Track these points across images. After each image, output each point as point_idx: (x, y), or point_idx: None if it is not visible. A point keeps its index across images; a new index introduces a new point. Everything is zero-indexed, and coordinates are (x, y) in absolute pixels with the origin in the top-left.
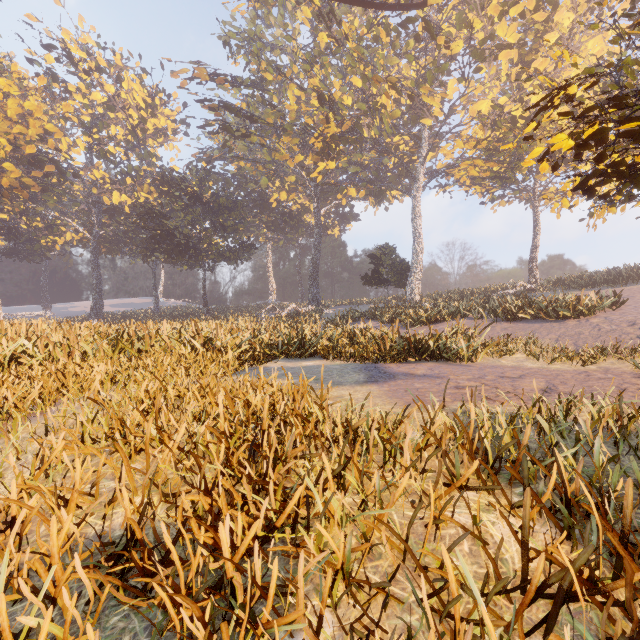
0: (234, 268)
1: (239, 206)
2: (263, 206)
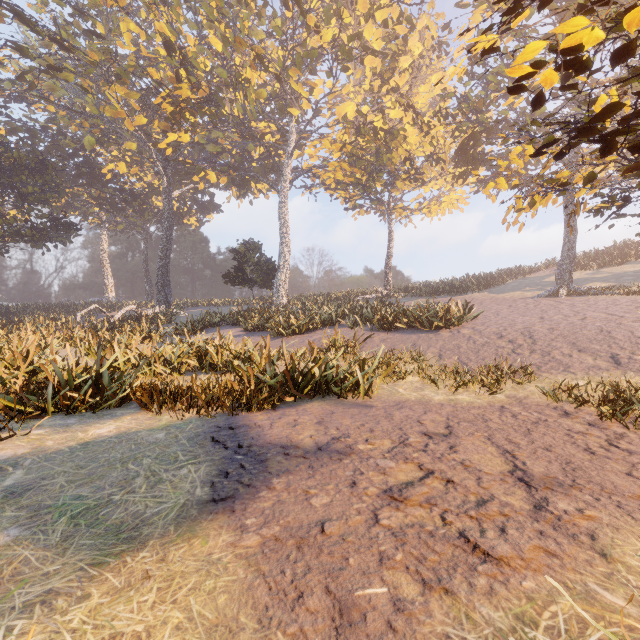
0: (43, 253)
1: (50, 168)
2: (92, 176)
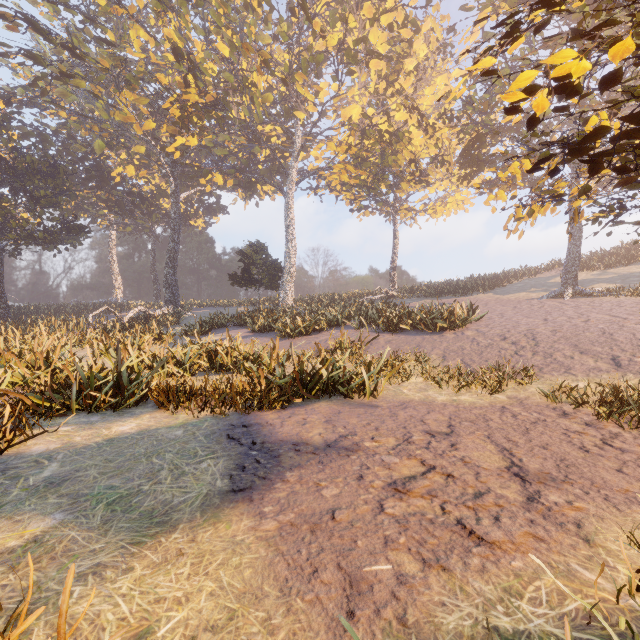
0: (54, 255)
1: (61, 172)
2: (101, 179)
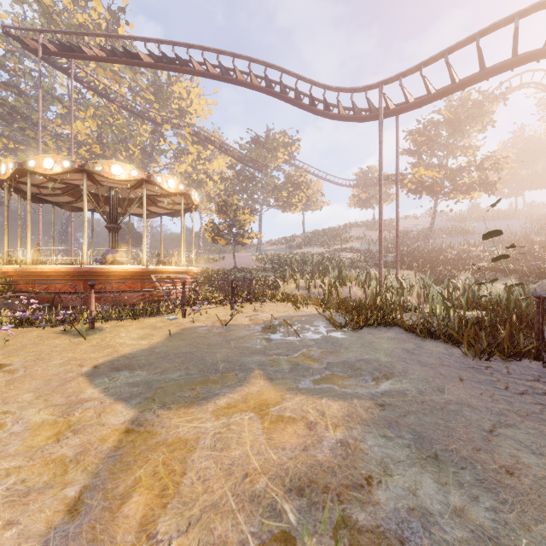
0: None
1: None
2: None
